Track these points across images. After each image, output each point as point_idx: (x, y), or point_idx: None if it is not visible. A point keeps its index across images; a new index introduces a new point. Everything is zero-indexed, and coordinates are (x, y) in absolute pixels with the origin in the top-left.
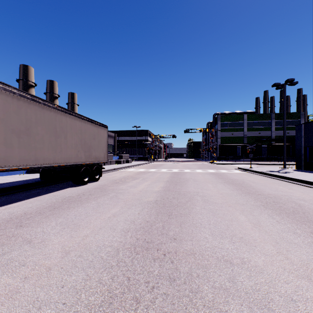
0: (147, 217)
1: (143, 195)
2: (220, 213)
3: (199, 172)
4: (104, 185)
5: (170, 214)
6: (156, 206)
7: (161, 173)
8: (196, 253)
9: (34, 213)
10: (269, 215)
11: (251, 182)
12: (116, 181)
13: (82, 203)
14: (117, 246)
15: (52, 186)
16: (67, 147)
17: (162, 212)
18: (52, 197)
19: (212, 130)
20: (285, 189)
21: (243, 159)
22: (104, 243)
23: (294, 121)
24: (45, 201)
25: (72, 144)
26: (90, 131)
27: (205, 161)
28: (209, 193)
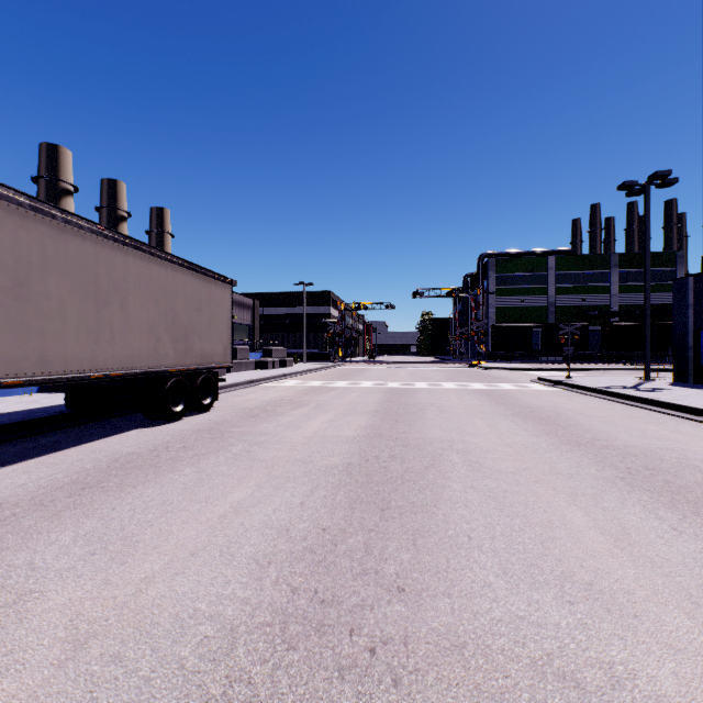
0: (324, 517)
1: (316, 449)
2: (516, 504)
3: (449, 390)
4: (222, 423)
5: (386, 507)
6: (348, 480)
7: (360, 392)
8: (466, 643)
9: (26, 503)
10: (645, 508)
11: (577, 413)
12: (253, 412)
13: (159, 473)
14: (232, 617)
15: (95, 425)
16: (128, 330)
17: (363, 498)
18: (86, 456)
19: (478, 293)
20: (663, 433)
21: (546, 357)
22: (196, 606)
23: (662, 271)
24: (64, 466)
25: (142, 322)
26: (189, 292)
27: (461, 362)
28: (480, 445)
